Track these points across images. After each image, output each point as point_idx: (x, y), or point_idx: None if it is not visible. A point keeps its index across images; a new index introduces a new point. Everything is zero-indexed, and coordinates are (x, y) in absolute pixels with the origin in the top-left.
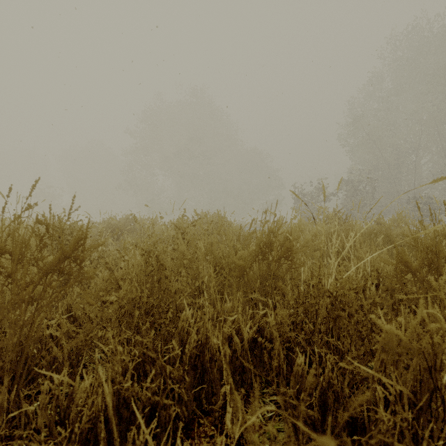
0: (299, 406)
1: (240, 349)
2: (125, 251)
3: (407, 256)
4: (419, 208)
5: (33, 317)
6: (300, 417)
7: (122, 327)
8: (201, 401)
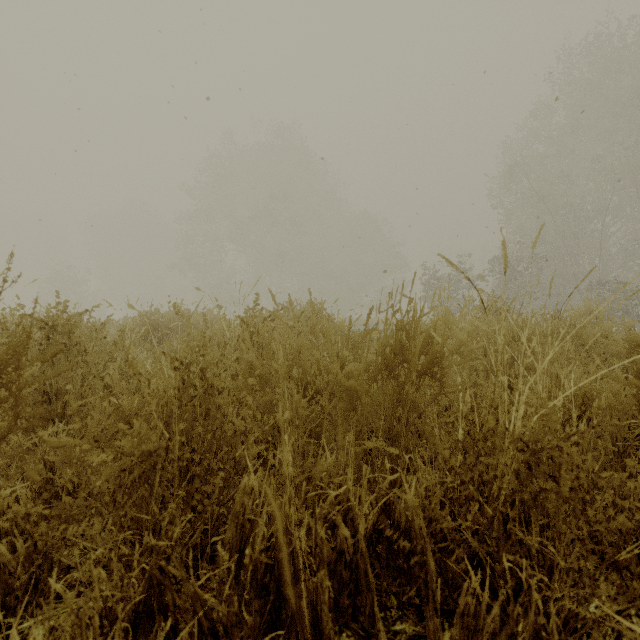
0: None
1: (351, 548)
2: (130, 363)
3: None
4: None
5: None
6: None
7: (127, 509)
8: None
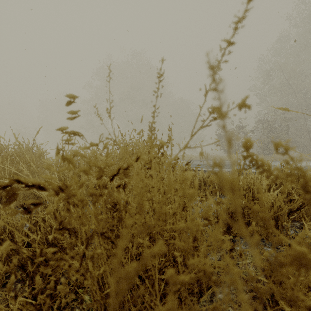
0: None
1: None
2: None
3: None
4: None
5: None
6: None
7: None
8: None
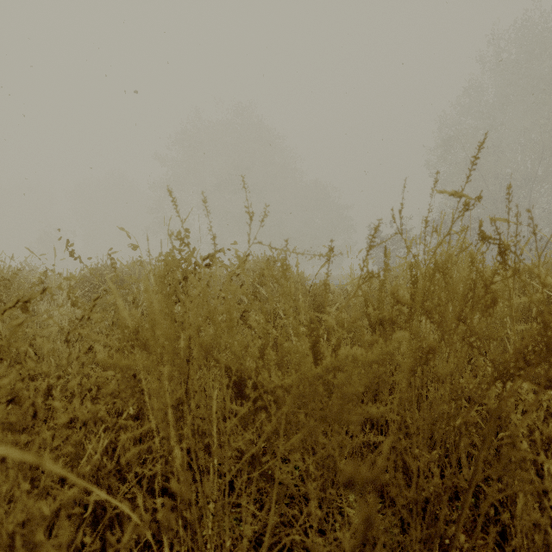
0: None
1: None
2: None
3: None
4: None
5: None
6: None
7: None
8: None
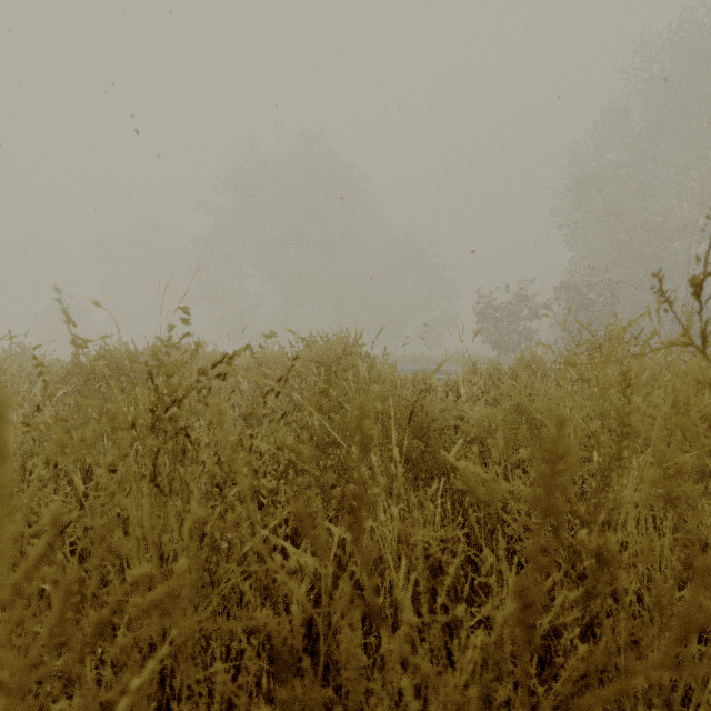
0: None
1: None
2: None
3: None
4: None
5: None
6: None
7: None
8: None
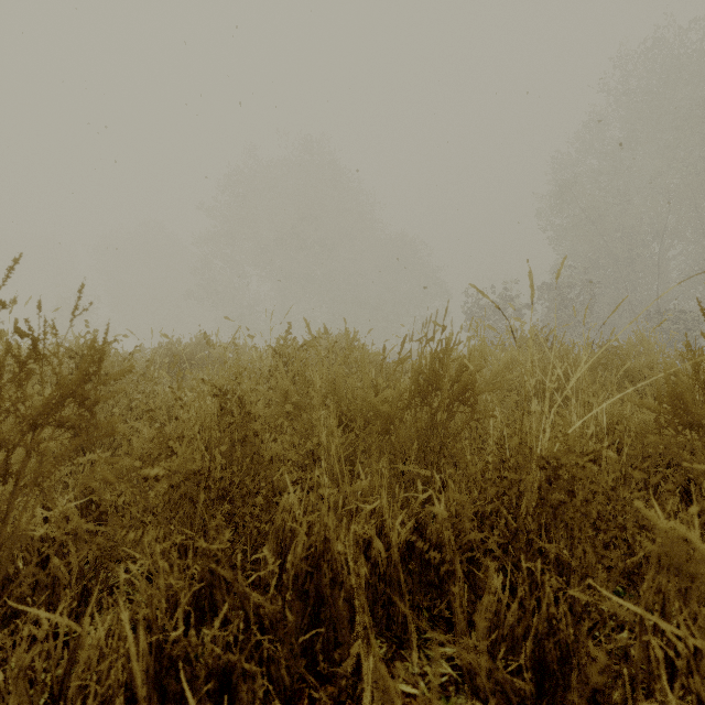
0: (496, 672)
1: (385, 561)
2: (180, 386)
3: (686, 396)
4: (703, 310)
5: (8, 505)
6: (498, 693)
7: (176, 523)
8: (314, 656)
